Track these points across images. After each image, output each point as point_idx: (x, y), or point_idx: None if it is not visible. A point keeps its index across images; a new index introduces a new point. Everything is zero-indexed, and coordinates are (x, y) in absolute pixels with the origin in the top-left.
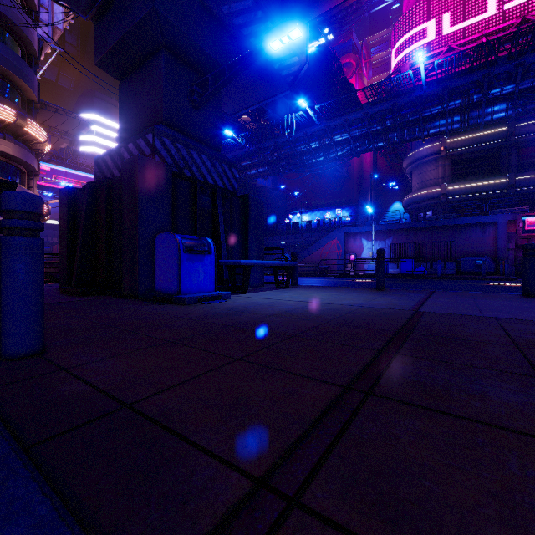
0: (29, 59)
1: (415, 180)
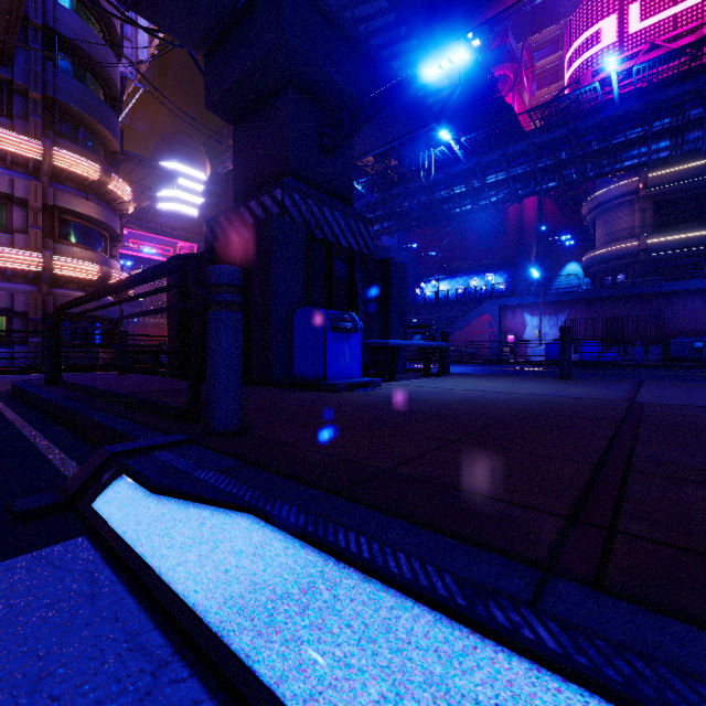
0: (112, 103)
1: (599, 231)
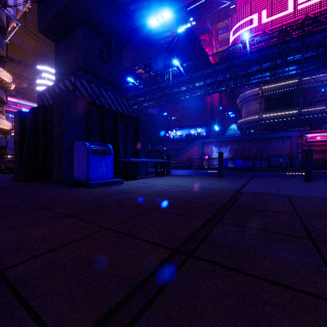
0: (0, 29)
1: (243, 110)
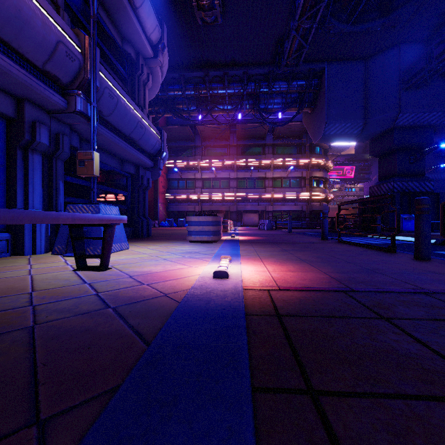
0: None
1: None
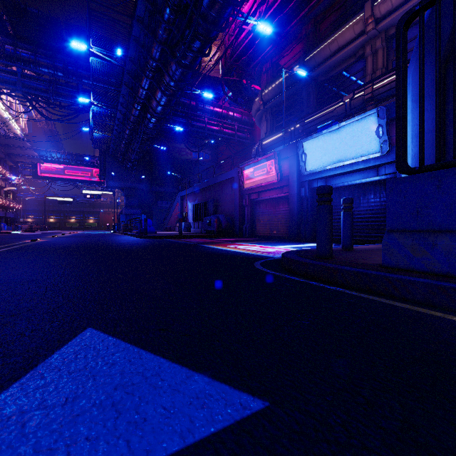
0: None
1: None
